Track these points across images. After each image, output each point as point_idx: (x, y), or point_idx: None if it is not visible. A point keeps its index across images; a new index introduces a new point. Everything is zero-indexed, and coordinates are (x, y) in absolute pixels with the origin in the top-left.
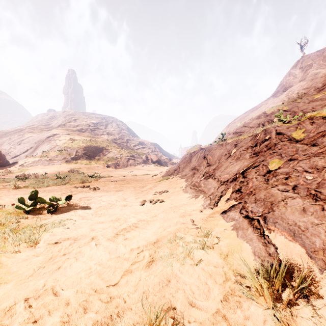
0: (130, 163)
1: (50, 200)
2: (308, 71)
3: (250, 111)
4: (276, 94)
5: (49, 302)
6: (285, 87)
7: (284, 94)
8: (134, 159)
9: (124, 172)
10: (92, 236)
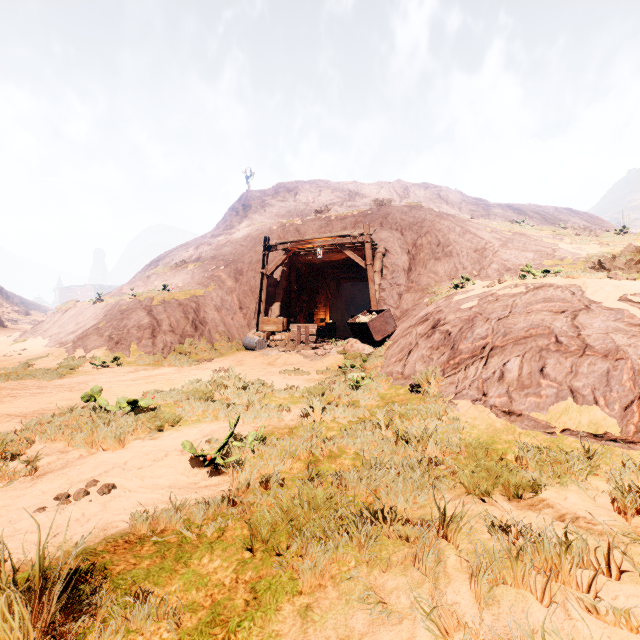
0: None
1: None
2: (248, 213)
3: (179, 249)
4: (215, 232)
5: None
6: (227, 224)
7: (191, 250)
8: None
9: None
10: None
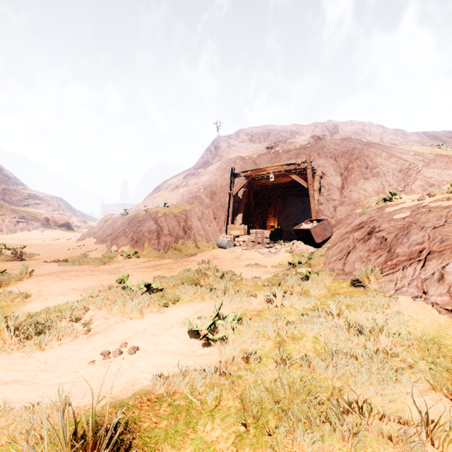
0: (20, 228)
1: (12, 249)
2: (218, 152)
3: (173, 179)
4: (196, 166)
5: (58, 258)
6: (204, 160)
7: (181, 179)
8: (26, 221)
9: (20, 239)
10: (54, 255)
